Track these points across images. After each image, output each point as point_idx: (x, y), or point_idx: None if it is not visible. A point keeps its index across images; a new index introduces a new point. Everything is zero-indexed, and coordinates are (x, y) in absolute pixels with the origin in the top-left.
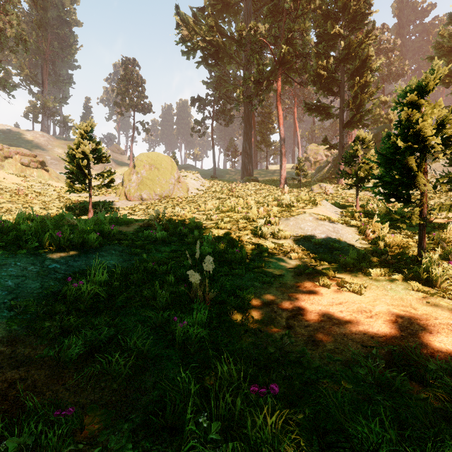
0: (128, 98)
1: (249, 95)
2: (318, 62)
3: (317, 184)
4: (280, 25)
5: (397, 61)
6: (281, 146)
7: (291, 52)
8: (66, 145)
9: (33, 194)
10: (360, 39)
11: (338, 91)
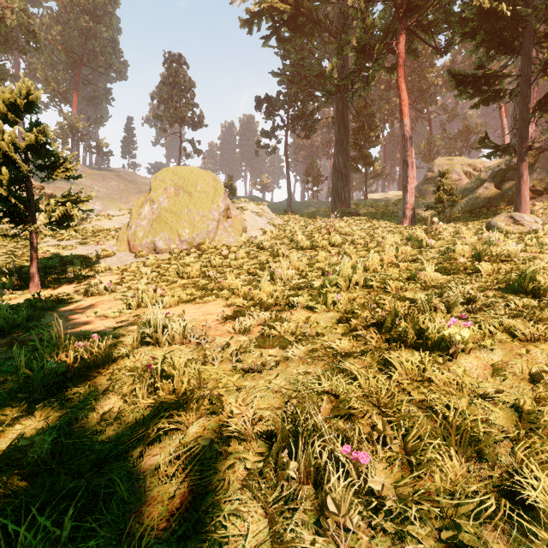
0: (172, 107)
1: (348, 73)
2: None
3: (504, 215)
4: None
5: None
6: (406, 153)
7: None
8: (98, 176)
9: None
10: None
11: (519, 44)
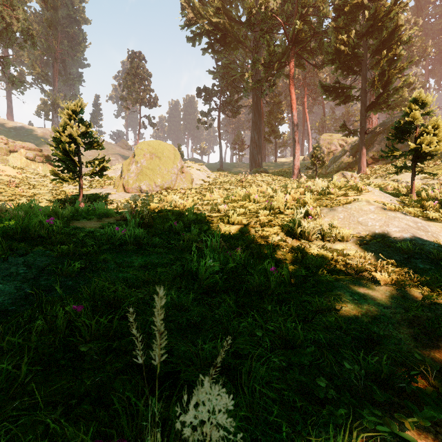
0: (134, 92)
1: (259, 80)
2: (337, 37)
3: (339, 173)
4: (293, 2)
5: (419, 41)
6: (294, 133)
7: (305, 31)
8: None
9: (27, 186)
10: (388, 7)
11: (360, 70)
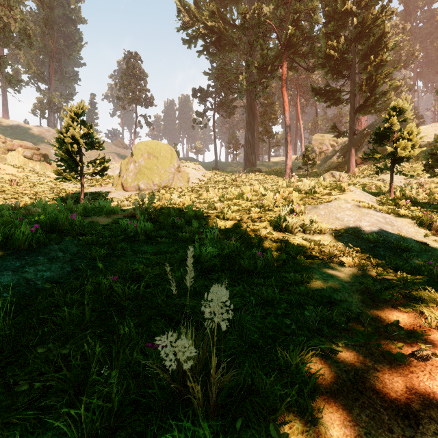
0: (131, 92)
1: (252, 82)
2: (327, 42)
3: (329, 172)
4: (285, 7)
5: (406, 46)
6: (286, 134)
7: (297, 35)
8: None
9: (27, 185)
10: (375, 15)
11: (349, 74)
